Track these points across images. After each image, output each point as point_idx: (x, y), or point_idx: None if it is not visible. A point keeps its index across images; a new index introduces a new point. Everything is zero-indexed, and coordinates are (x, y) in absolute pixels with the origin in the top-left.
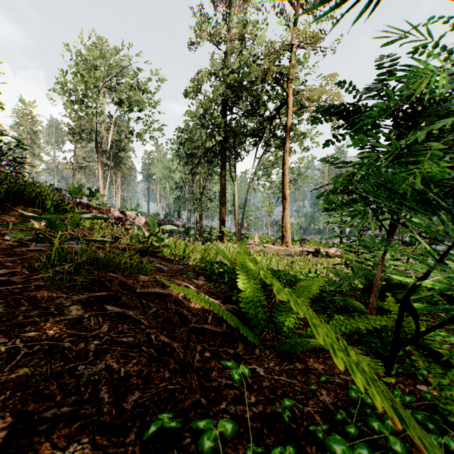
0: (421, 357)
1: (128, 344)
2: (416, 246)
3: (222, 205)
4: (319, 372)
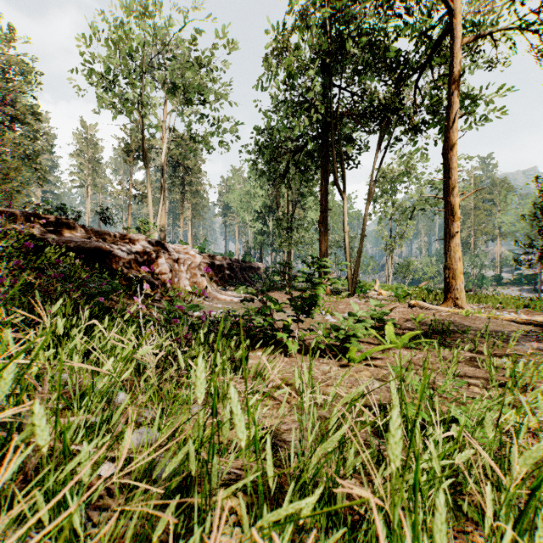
0: None
1: None
2: None
3: (323, 235)
4: None
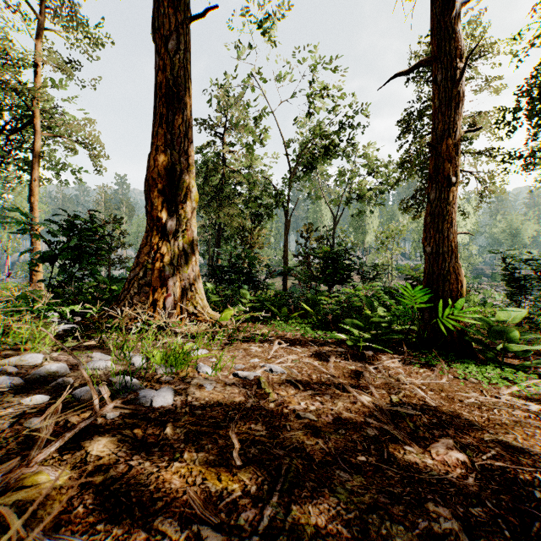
0: (54, 293)
1: None
2: None
3: None
4: None
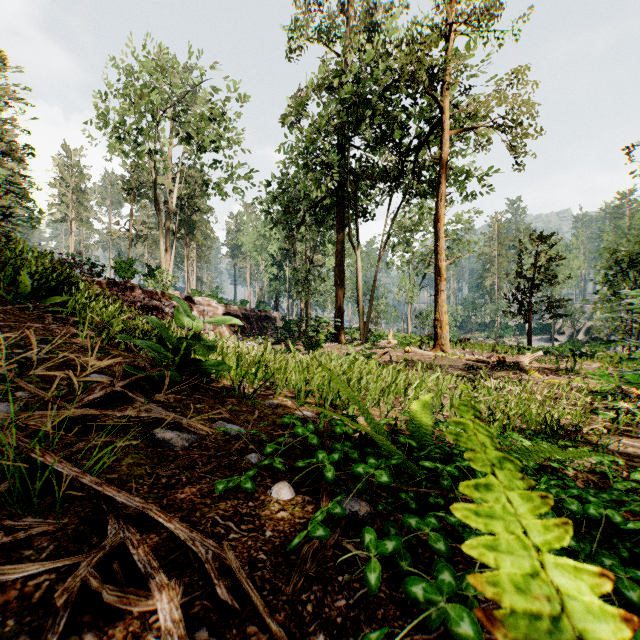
0: None
1: None
2: None
3: (339, 287)
4: None
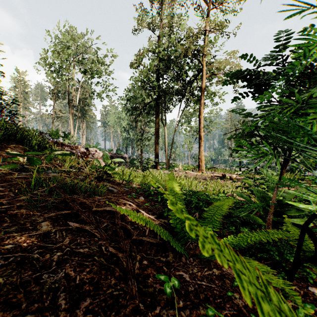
0: None
1: (84, 254)
2: (296, 173)
3: (156, 143)
4: (232, 277)
